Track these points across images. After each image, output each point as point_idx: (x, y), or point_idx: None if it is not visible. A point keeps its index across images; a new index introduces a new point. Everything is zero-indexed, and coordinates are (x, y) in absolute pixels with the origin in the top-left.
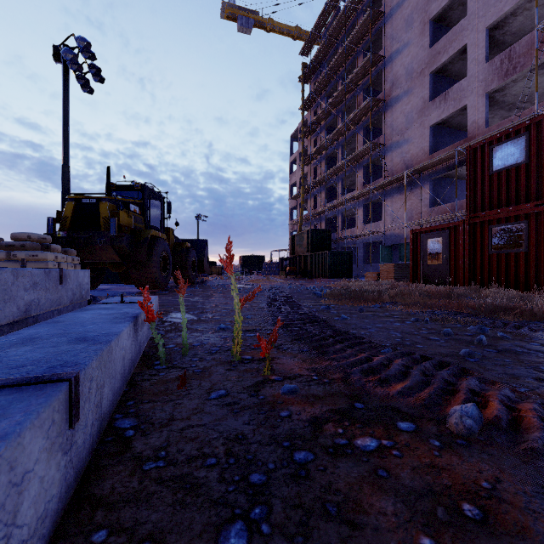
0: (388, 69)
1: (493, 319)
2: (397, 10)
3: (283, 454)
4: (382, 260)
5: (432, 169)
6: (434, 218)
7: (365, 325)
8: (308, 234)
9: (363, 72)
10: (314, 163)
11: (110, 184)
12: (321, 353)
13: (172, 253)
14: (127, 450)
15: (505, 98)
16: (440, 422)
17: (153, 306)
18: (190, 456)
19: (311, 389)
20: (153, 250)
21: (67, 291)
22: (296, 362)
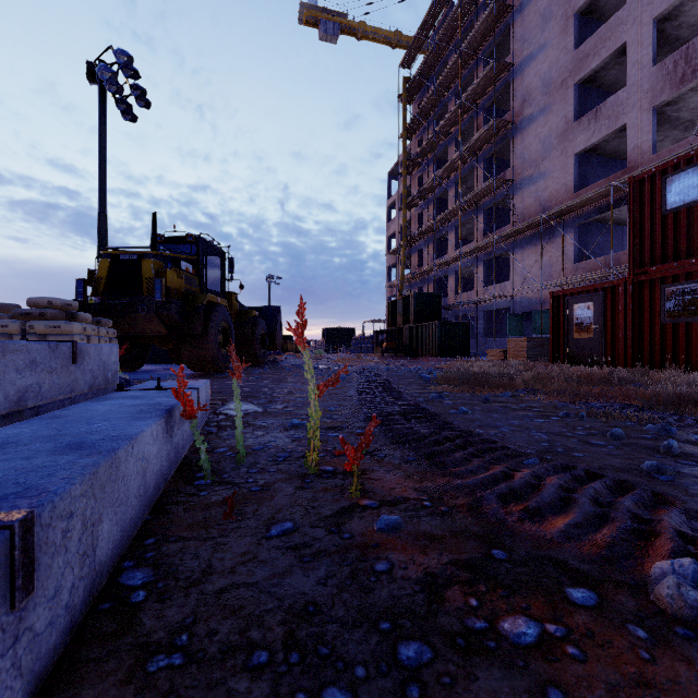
0: (517, 80)
1: (678, 414)
2: (530, 2)
3: (380, 647)
4: (509, 333)
5: (578, 211)
6: (581, 277)
7: (495, 422)
8: (412, 299)
9: (484, 86)
10: (419, 207)
11: (157, 236)
12: (435, 464)
13: (236, 325)
14: (128, 629)
15: (679, 113)
16: (638, 590)
17: (202, 394)
18: (227, 644)
19: (422, 523)
20: (210, 320)
21: (84, 372)
22: (398, 477)
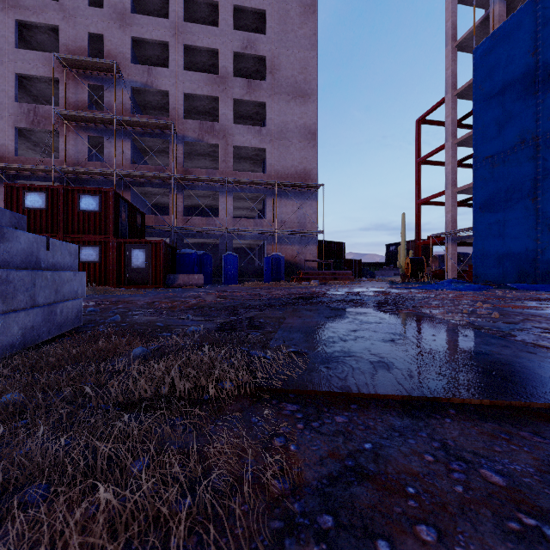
0: None
1: None
2: None
3: None
4: None
5: None
6: None
7: None
8: None
9: None
10: None
11: None
12: None
13: None
14: None
15: (32, 136)
16: None
17: None
18: None
19: None
20: None
21: None
22: None
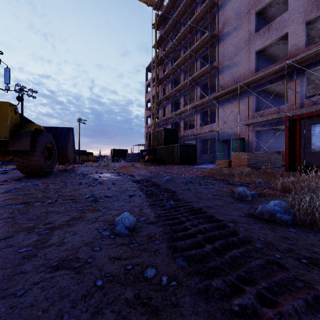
0: (220, 13)
1: None
2: None
3: None
4: (217, 151)
5: (258, 83)
6: (264, 118)
7: None
8: (162, 131)
9: (201, 16)
10: (163, 85)
11: None
12: None
13: (13, 136)
14: None
15: (311, 31)
16: None
17: None
18: None
19: None
20: None
21: None
22: None
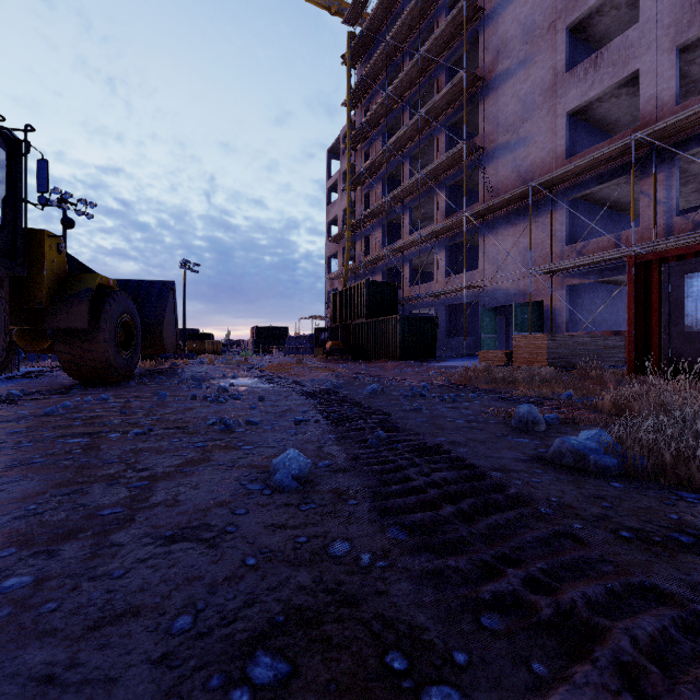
0: (489, 29)
1: None
2: None
3: None
4: (483, 331)
5: (572, 181)
6: (586, 259)
7: None
8: (363, 288)
9: (448, 37)
10: (366, 187)
11: None
12: None
13: (54, 300)
14: None
15: (690, 67)
16: None
17: None
18: None
19: None
20: None
21: None
22: None
